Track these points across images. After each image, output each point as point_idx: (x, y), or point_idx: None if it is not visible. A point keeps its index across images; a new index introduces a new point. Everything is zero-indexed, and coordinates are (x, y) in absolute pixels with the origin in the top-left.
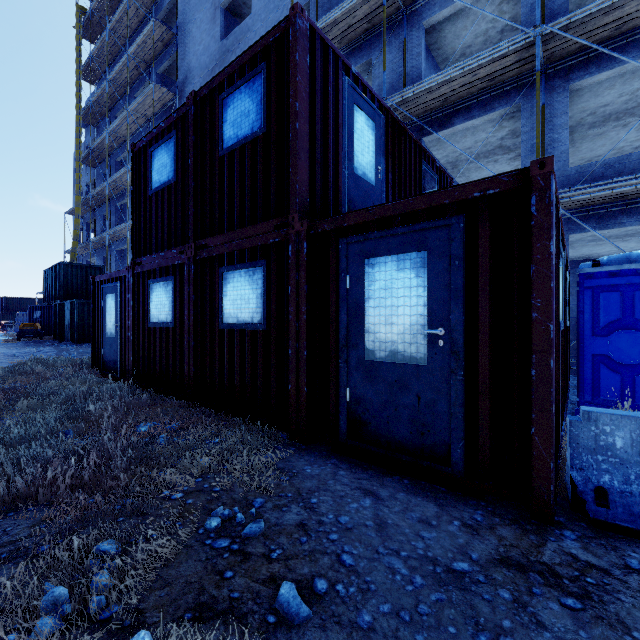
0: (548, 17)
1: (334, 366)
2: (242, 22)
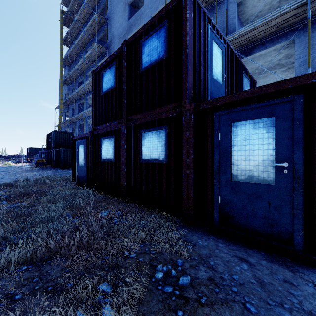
0: None
1: (210, 183)
2: (139, 10)
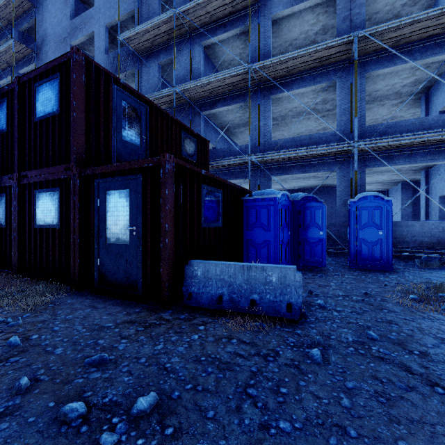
0: (262, 57)
1: (93, 247)
2: (87, 10)
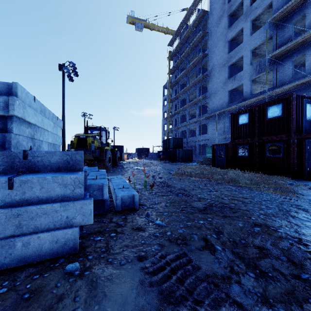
0: None
1: (304, 164)
2: (238, 46)
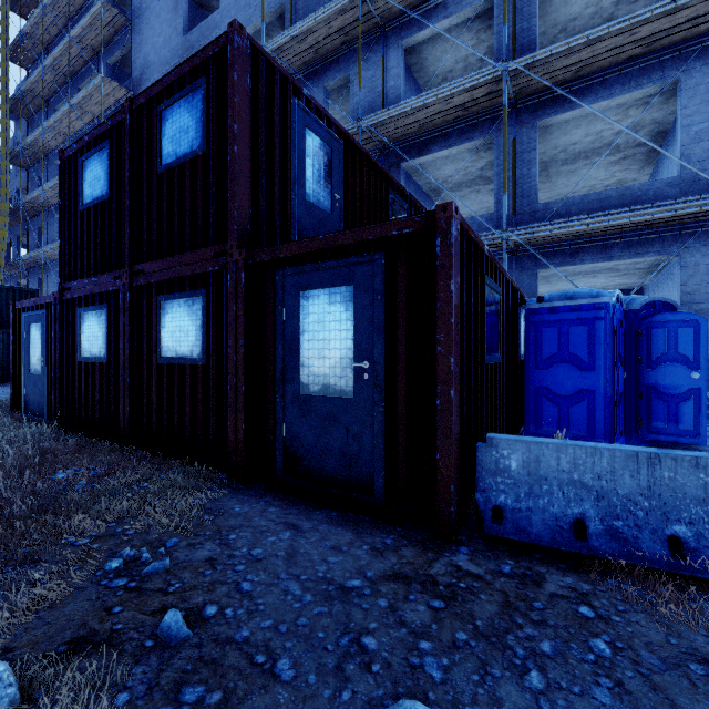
0: (519, 52)
1: (272, 401)
2: (209, 16)
